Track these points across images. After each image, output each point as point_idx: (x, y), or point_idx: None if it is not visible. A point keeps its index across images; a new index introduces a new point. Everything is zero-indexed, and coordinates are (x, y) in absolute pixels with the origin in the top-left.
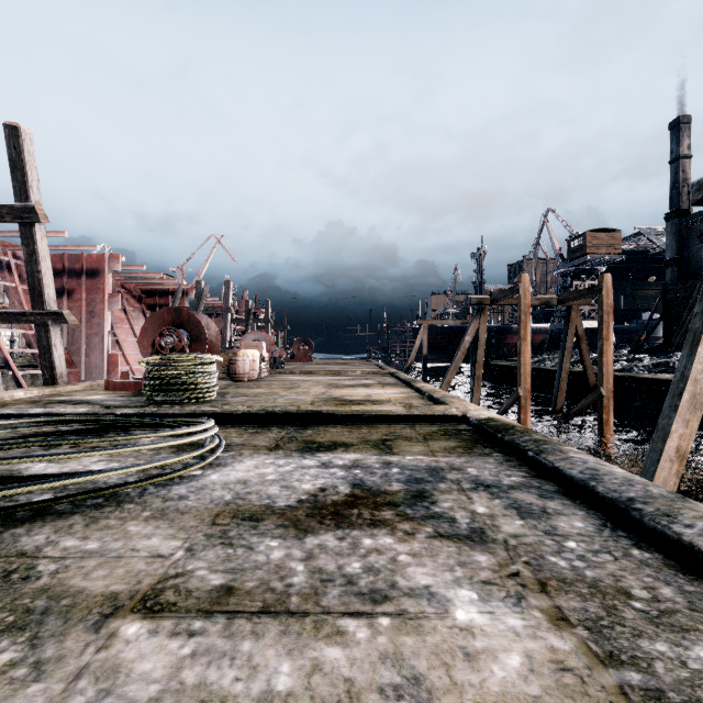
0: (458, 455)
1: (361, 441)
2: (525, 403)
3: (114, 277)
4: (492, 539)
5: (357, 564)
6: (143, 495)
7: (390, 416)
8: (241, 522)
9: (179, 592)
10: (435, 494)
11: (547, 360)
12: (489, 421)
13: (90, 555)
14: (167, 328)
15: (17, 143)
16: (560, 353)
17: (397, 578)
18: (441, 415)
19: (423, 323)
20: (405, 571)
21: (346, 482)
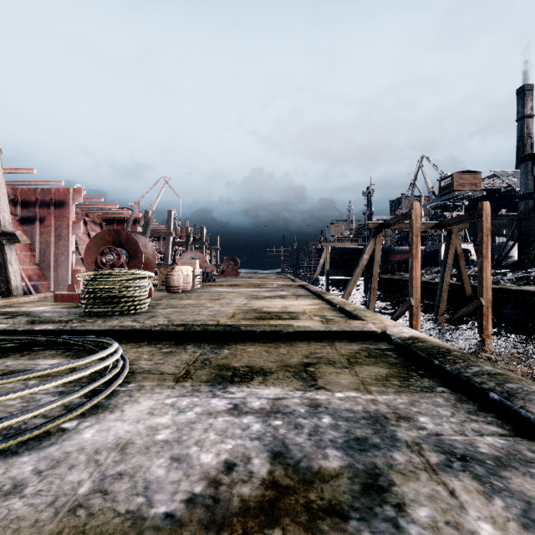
0: (396, 390)
1: (281, 365)
2: (416, 311)
3: (80, 208)
4: None
5: None
6: None
7: (308, 333)
8: None
9: None
10: (396, 481)
11: (425, 274)
12: (415, 341)
13: None
14: (108, 247)
15: None
16: (442, 268)
17: None
18: (360, 332)
19: (326, 245)
20: None
21: (263, 448)
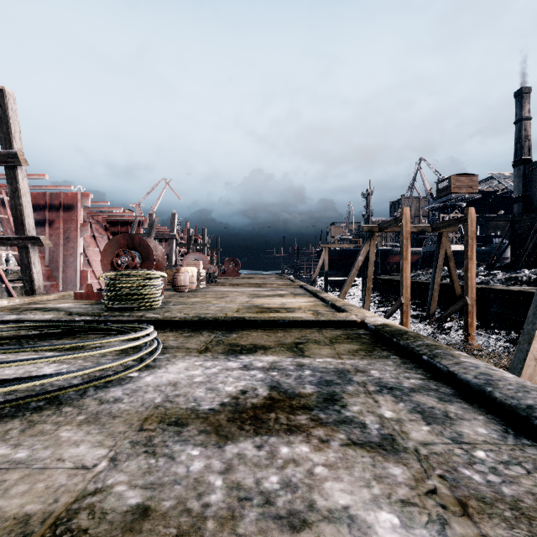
0: (361, 357)
1: (278, 344)
2: (406, 309)
3: (86, 211)
4: (403, 448)
5: (275, 477)
6: (82, 398)
7: (301, 322)
8: (166, 427)
9: (93, 514)
10: (344, 397)
11: (421, 275)
12: (384, 326)
13: (16, 466)
14: (123, 250)
15: (2, 102)
16: (433, 269)
17: (314, 496)
18: (343, 321)
19: (325, 246)
20: (323, 487)
21: (264, 384)
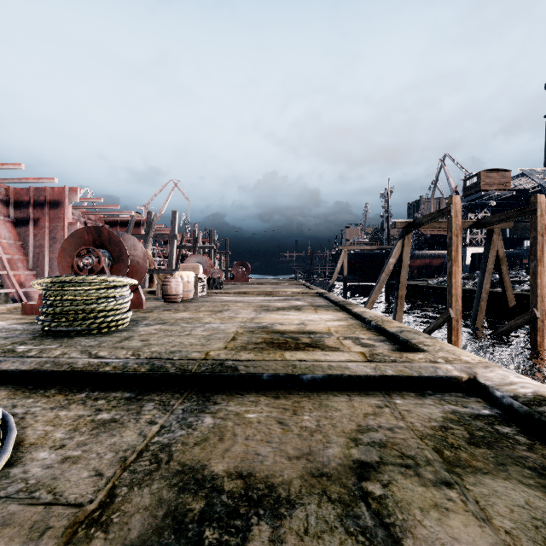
0: None
1: (309, 472)
2: (456, 325)
3: (81, 210)
4: None
5: None
6: None
7: (348, 379)
8: None
9: None
10: None
11: None
12: None
13: None
14: (85, 248)
15: None
16: (480, 274)
17: None
18: (432, 378)
19: (344, 248)
20: None
21: None
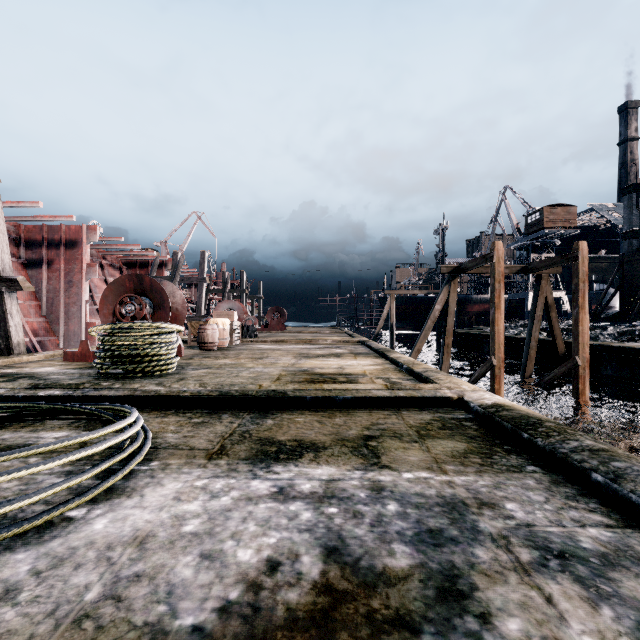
0: (477, 469)
1: (336, 439)
2: (499, 373)
3: (96, 249)
4: None
5: None
6: None
7: (370, 399)
8: None
9: None
10: (478, 585)
11: (509, 328)
12: (499, 409)
13: None
14: (128, 296)
15: None
16: (529, 321)
17: None
18: (431, 398)
19: (390, 293)
20: None
21: (314, 542)
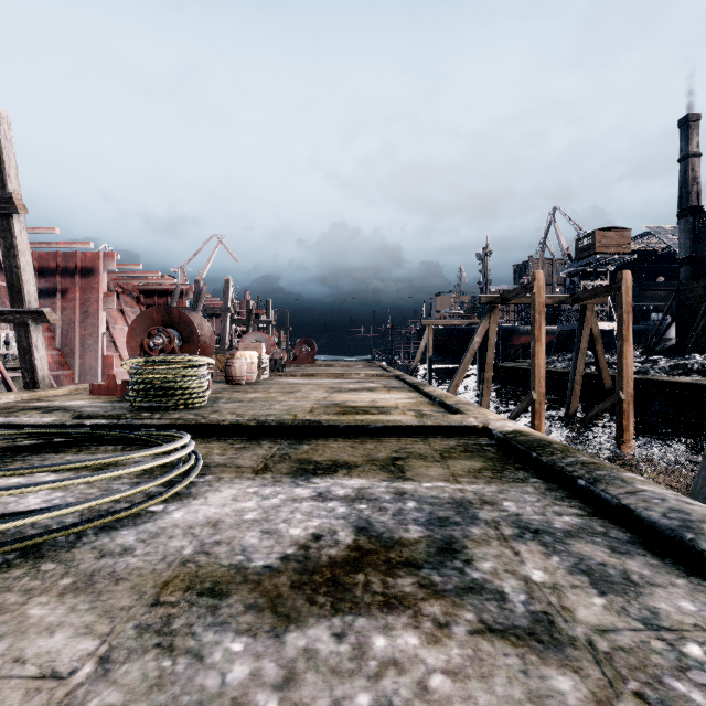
0: (487, 481)
1: (367, 459)
2: (539, 408)
3: (111, 276)
4: (569, 638)
5: (364, 697)
6: (74, 547)
7: (399, 428)
8: (195, 599)
9: None
10: (468, 546)
11: (556, 362)
12: (517, 435)
13: None
14: (156, 328)
15: None
16: (574, 354)
17: None
18: (458, 427)
19: (428, 324)
20: None
21: (348, 525)
